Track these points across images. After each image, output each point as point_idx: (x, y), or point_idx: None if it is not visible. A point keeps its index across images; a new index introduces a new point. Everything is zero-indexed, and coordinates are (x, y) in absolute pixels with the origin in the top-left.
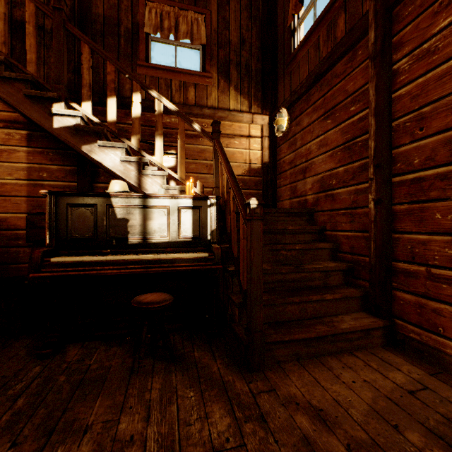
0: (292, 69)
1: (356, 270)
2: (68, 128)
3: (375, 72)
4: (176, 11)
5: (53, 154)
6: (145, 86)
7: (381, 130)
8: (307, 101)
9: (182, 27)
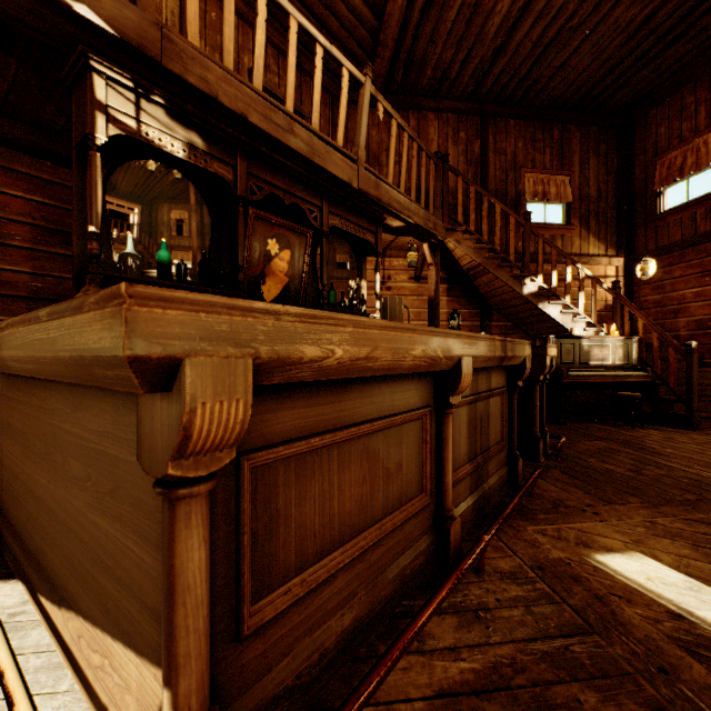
0: (658, 225)
1: None
2: (531, 293)
3: None
4: (547, 177)
5: (463, 301)
6: (574, 261)
7: None
8: (680, 257)
9: (552, 190)
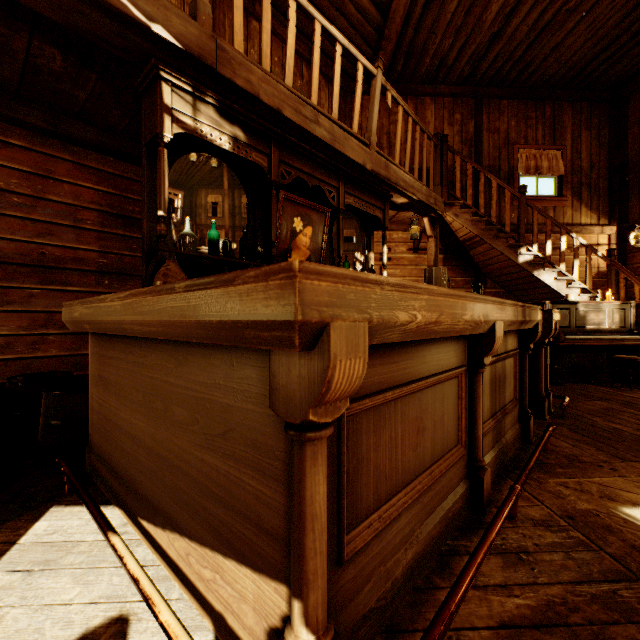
0: None
1: None
2: (526, 262)
3: None
4: (539, 152)
5: (458, 269)
6: (568, 231)
7: None
8: None
9: (544, 164)
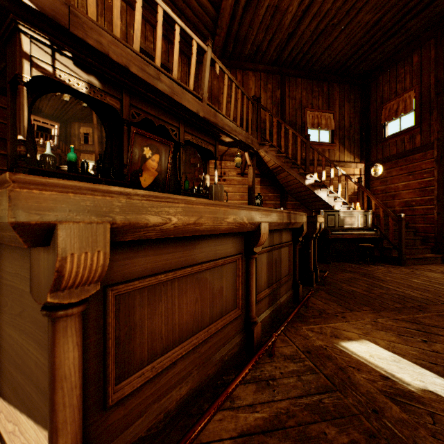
0: (384, 145)
1: (426, 239)
2: (310, 184)
3: (437, 167)
4: (320, 114)
5: (270, 188)
6: (335, 165)
7: (439, 188)
8: (395, 164)
9: (323, 122)
